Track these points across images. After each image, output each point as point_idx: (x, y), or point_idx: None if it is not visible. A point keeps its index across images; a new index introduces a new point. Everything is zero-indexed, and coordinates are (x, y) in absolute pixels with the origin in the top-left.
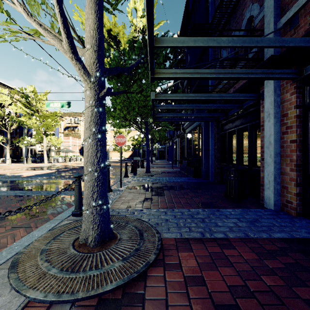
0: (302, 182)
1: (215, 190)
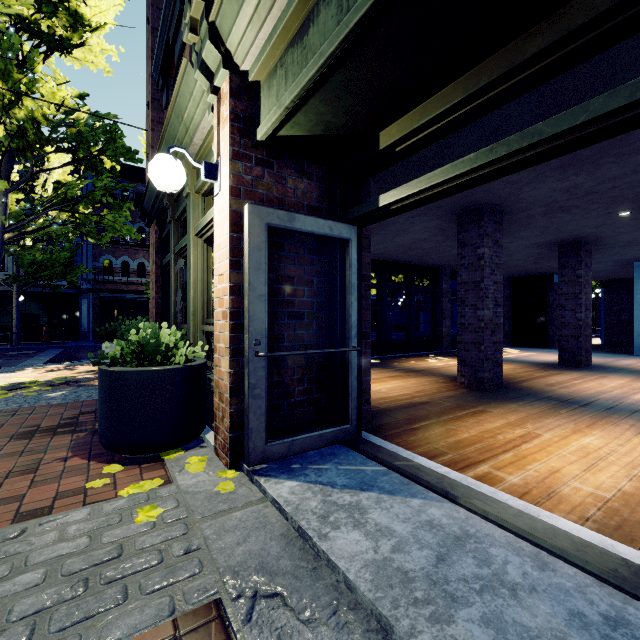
0: None
1: None
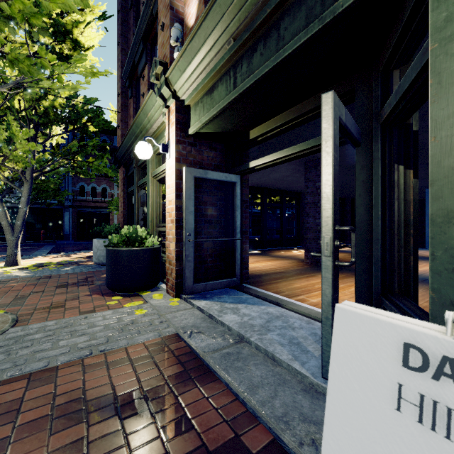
0: None
1: None
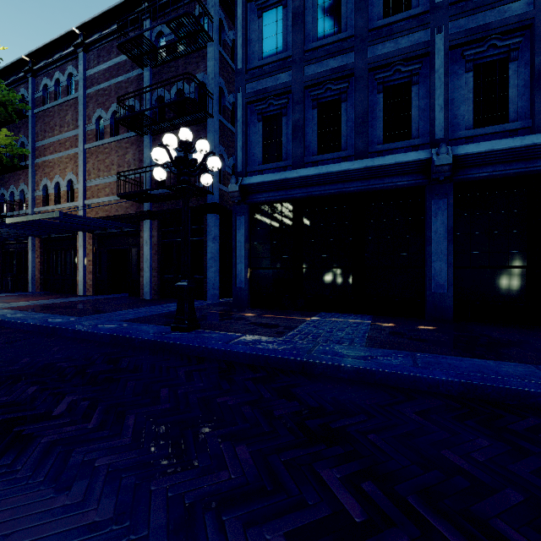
0: (43, 278)
1: None
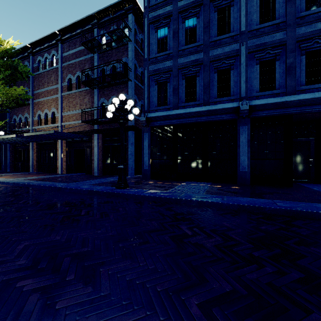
0: (38, 165)
1: (12, 172)
